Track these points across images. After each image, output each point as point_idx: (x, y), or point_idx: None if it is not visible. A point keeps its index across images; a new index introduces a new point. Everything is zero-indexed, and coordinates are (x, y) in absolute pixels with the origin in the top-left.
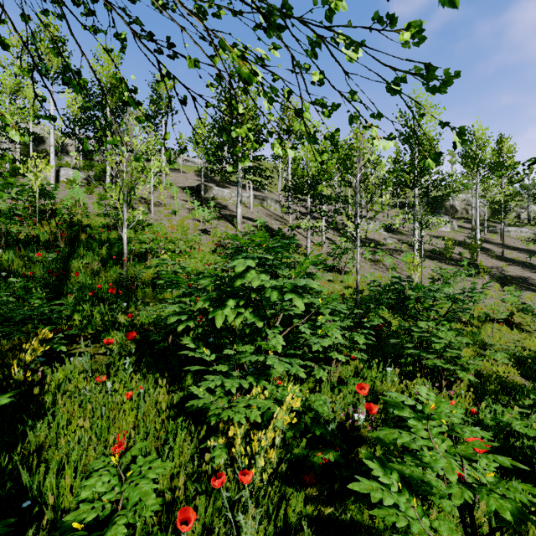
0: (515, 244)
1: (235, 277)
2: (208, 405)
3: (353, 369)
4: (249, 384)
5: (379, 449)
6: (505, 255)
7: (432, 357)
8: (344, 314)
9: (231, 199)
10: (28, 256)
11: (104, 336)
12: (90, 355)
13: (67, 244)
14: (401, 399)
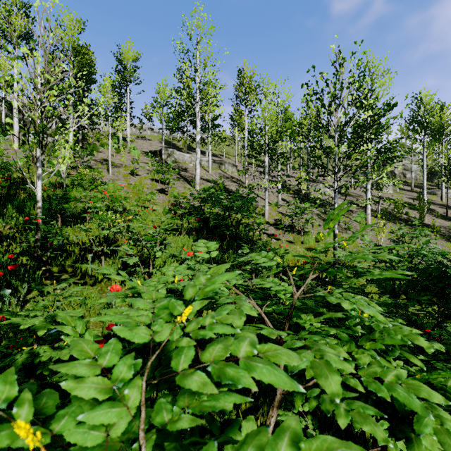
0: None
1: None
2: None
3: None
4: None
5: None
6: (449, 215)
7: None
8: None
9: (191, 163)
10: None
11: None
12: None
13: None
14: None
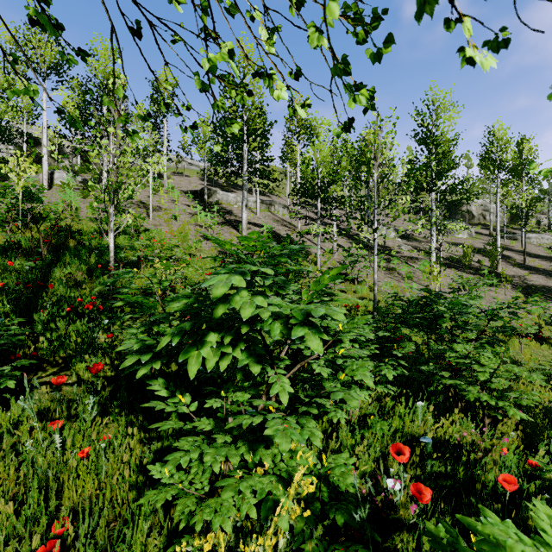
0: (536, 251)
1: (217, 301)
2: (177, 492)
3: (378, 406)
4: (241, 456)
5: (424, 535)
6: (527, 263)
7: (475, 391)
8: (365, 336)
9: (237, 204)
10: (3, 265)
11: (75, 362)
12: (55, 386)
13: (51, 252)
14: (515, 549)
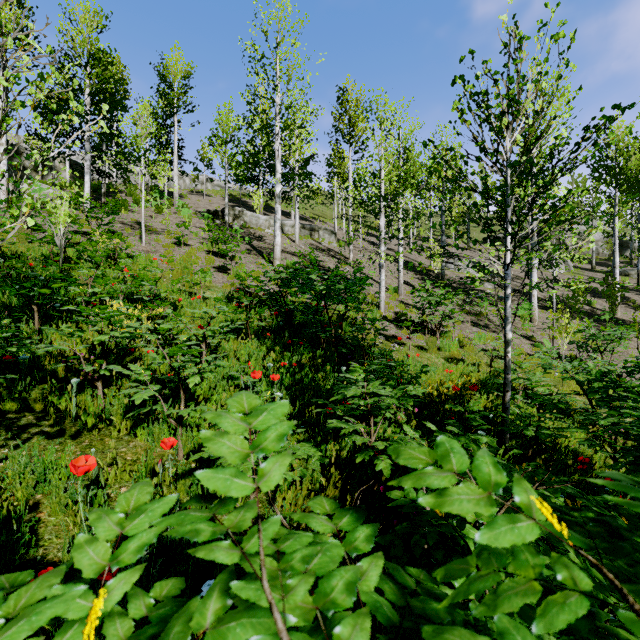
0: None
1: None
2: None
3: None
4: None
5: None
6: None
7: None
8: None
9: (269, 229)
10: None
11: None
12: None
13: None
14: None
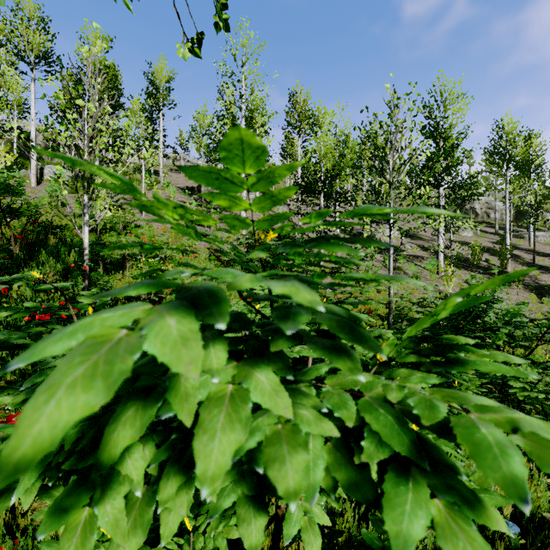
0: (545, 250)
1: (127, 386)
2: None
3: None
4: None
5: None
6: (536, 262)
7: None
8: None
9: None
10: None
11: None
12: None
13: (24, 249)
14: None
